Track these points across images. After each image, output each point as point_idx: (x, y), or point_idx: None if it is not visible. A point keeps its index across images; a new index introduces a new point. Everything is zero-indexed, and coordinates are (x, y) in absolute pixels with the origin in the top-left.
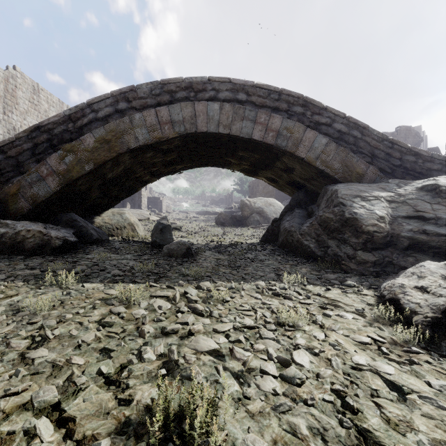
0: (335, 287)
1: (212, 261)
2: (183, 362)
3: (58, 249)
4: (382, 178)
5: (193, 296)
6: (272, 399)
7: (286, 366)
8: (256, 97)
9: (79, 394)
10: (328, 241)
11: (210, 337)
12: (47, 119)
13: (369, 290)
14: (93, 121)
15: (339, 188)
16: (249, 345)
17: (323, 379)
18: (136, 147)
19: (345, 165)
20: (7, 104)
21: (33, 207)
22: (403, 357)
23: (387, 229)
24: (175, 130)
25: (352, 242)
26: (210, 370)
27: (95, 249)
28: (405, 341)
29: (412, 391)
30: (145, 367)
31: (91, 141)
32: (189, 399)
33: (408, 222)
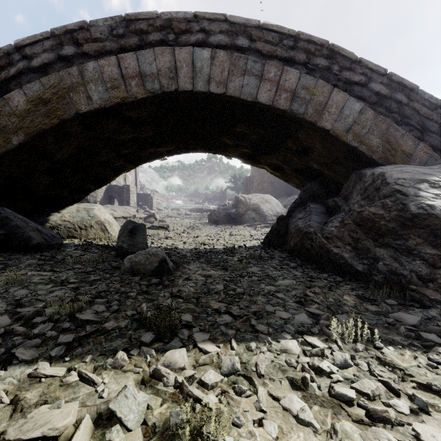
0: None
1: (198, 282)
2: None
3: None
4: (437, 159)
5: (126, 437)
6: None
7: None
8: (262, 44)
9: None
10: (376, 250)
11: None
12: None
13: None
14: (25, 72)
15: (385, 171)
16: None
17: None
18: (89, 111)
19: (387, 141)
20: None
21: None
22: None
23: None
24: (147, 87)
25: (425, 254)
26: None
27: (22, 261)
28: None
29: None
30: None
31: (21, 101)
32: None
33: None
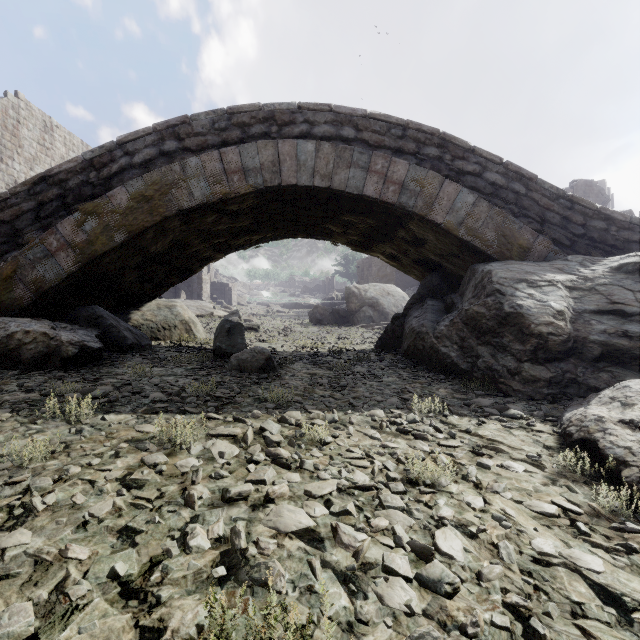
0: (492, 419)
1: (303, 378)
2: (255, 552)
3: (72, 360)
4: (557, 253)
5: (274, 435)
6: (406, 624)
7: (426, 559)
8: (369, 134)
9: (74, 618)
10: (478, 348)
11: (299, 506)
12: (57, 165)
13: (544, 423)
14: (127, 169)
15: (493, 268)
16: (363, 520)
17: (489, 582)
18: (190, 207)
19: (503, 234)
20: (5, 148)
21: (36, 297)
22: (613, 540)
23: (569, 330)
24: (249, 182)
25: (514, 350)
26: (300, 567)
27: (128, 359)
28: (612, 510)
29: (639, 604)
30: (192, 563)
31: (124, 199)
32: (262, 637)
33: (600, 320)
